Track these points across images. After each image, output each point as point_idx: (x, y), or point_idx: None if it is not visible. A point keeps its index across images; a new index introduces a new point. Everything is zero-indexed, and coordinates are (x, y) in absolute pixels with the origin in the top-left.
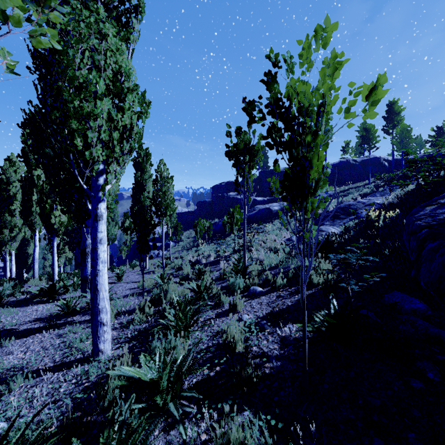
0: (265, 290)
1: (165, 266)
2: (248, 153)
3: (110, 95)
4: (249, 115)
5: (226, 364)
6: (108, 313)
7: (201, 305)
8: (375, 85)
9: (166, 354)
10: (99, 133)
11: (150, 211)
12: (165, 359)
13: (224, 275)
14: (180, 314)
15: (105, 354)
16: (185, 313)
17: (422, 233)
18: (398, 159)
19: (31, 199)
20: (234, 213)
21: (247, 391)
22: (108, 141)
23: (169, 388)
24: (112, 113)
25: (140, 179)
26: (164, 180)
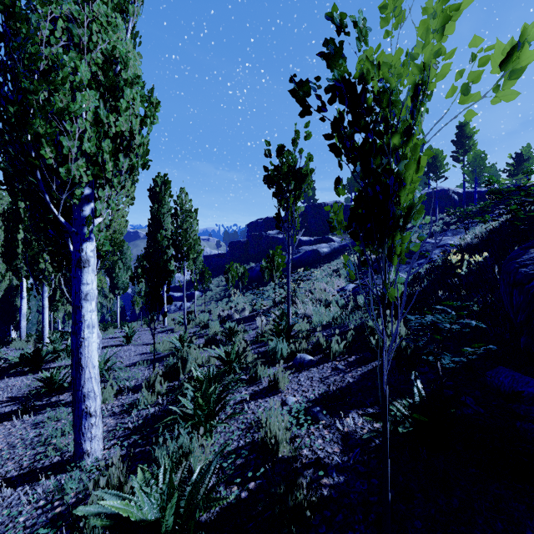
0: (316, 359)
1: (187, 323)
2: (293, 178)
3: (100, 89)
4: (301, 104)
5: (264, 478)
6: (98, 398)
7: (230, 382)
8: (520, 41)
9: (174, 472)
10: (81, 142)
11: (164, 253)
12: (171, 480)
13: (262, 337)
14: (199, 400)
15: (92, 458)
16: (207, 396)
17: (533, 285)
18: (470, 192)
19: (16, 238)
20: (275, 257)
21: (297, 529)
22: (95, 154)
23: (177, 525)
24: (100, 114)
25: (157, 213)
26: (186, 214)
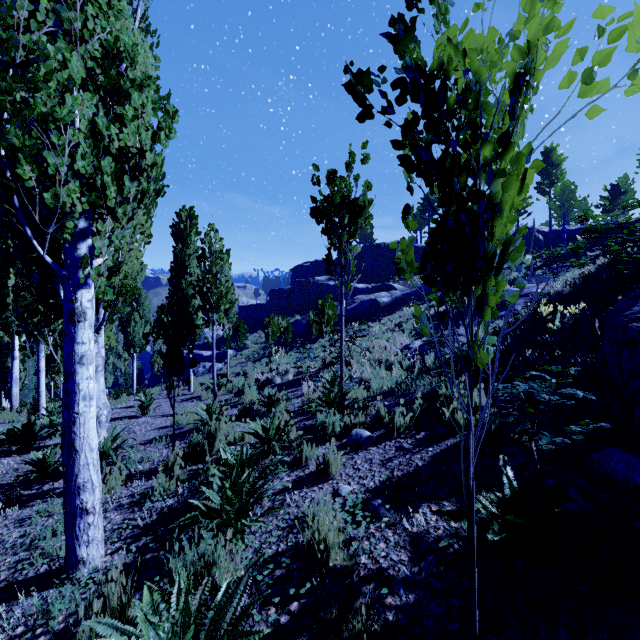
0: (376, 436)
1: (218, 389)
2: (347, 211)
3: (99, 92)
4: (360, 103)
5: (310, 596)
6: (97, 490)
7: (268, 465)
8: None
9: (190, 593)
10: (73, 159)
11: (186, 304)
12: (187, 605)
13: (309, 406)
14: (228, 492)
15: (90, 567)
16: (238, 486)
17: None
18: (557, 230)
19: (6, 284)
20: (325, 308)
21: None
22: (92, 176)
23: None
24: (98, 123)
25: (181, 254)
26: (215, 256)
